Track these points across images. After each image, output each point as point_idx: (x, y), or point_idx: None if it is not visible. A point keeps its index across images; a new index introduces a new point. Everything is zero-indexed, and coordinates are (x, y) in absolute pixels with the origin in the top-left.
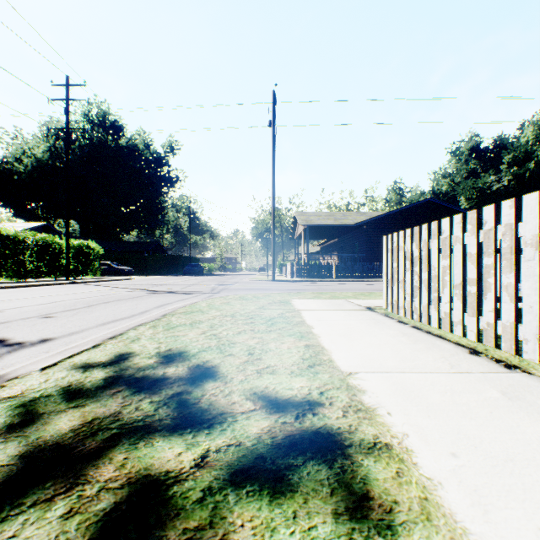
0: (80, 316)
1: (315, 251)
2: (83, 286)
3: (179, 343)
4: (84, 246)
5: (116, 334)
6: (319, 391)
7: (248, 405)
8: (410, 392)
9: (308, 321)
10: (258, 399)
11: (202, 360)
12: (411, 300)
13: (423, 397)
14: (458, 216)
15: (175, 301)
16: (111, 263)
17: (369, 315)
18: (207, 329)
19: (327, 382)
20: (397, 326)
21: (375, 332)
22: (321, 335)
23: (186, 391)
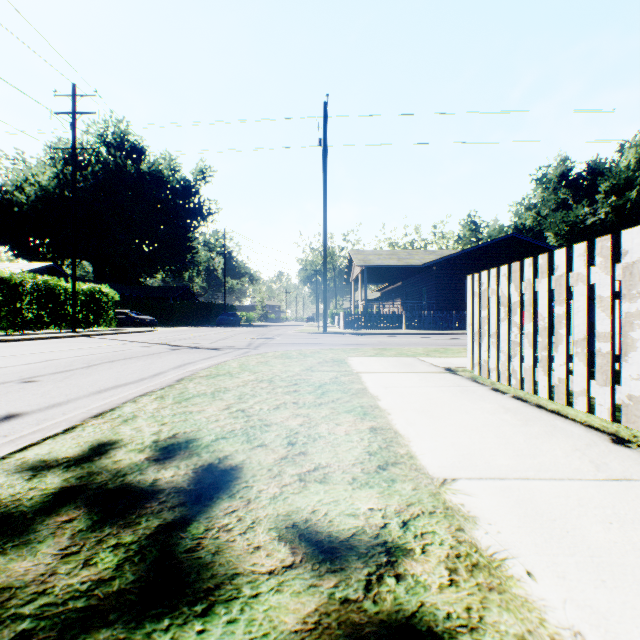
0: (72, 381)
1: (375, 297)
2: (92, 340)
3: (189, 425)
4: (96, 291)
5: (105, 409)
6: (400, 521)
7: (281, 554)
8: (551, 522)
9: (371, 389)
10: (299, 539)
11: (218, 456)
12: (507, 360)
13: (578, 534)
14: (581, 245)
15: (200, 360)
16: (130, 312)
17: (452, 379)
18: (233, 401)
19: (412, 500)
20: (493, 396)
21: (466, 407)
22: (391, 411)
23: (181, 521)
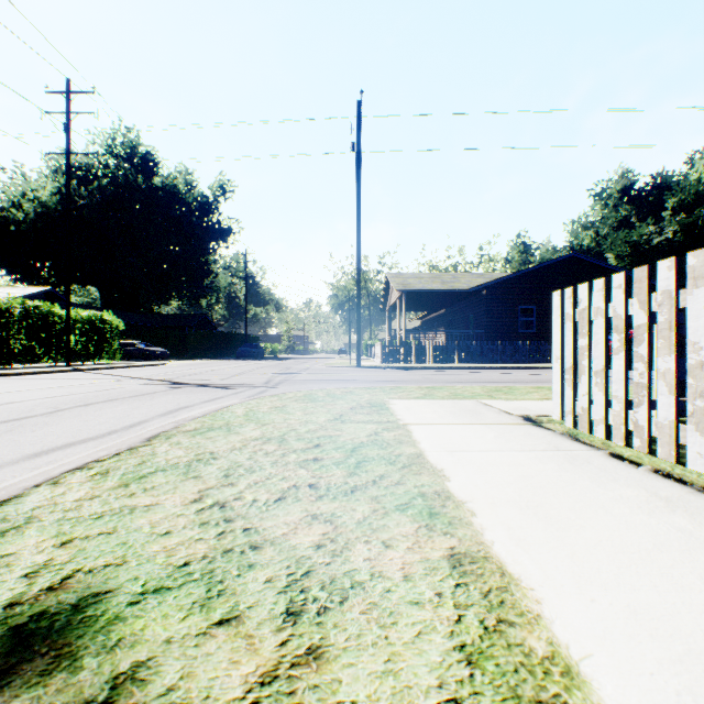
0: (13, 435)
1: (414, 326)
2: (84, 375)
3: (110, 547)
4: (97, 319)
5: None
6: None
7: None
8: None
9: (430, 456)
10: None
11: (117, 667)
12: (625, 410)
13: None
14: None
15: (201, 402)
16: (138, 343)
17: (542, 436)
18: (213, 482)
19: None
20: (624, 470)
21: (595, 495)
22: (473, 505)
23: None
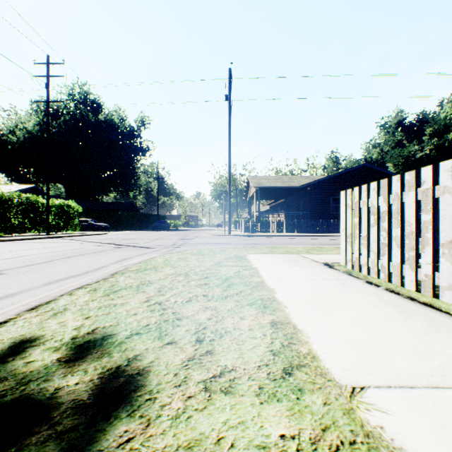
0: (32, 273)
1: (265, 209)
2: (59, 240)
3: (110, 319)
4: (65, 205)
5: (42, 302)
6: None
7: None
8: None
9: (268, 282)
10: None
11: (128, 356)
12: (376, 258)
13: None
14: (448, 162)
15: (135, 256)
16: (90, 220)
17: (331, 273)
18: (153, 294)
19: (326, 422)
20: (370, 288)
21: (350, 299)
22: (286, 303)
23: None
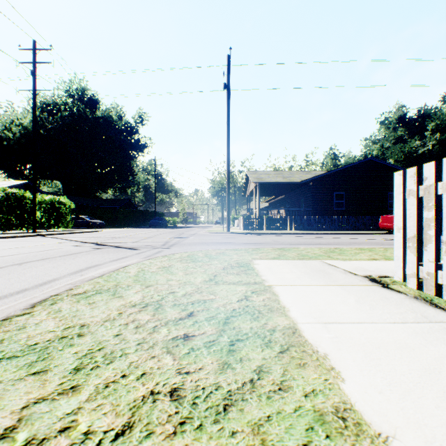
0: None
1: (264, 206)
2: (41, 239)
3: None
4: (56, 201)
5: None
6: None
7: None
8: None
9: (305, 331)
10: None
11: None
12: None
13: None
14: None
15: (109, 261)
16: (85, 217)
17: (400, 301)
18: (52, 386)
19: None
20: None
21: None
22: None
23: None
